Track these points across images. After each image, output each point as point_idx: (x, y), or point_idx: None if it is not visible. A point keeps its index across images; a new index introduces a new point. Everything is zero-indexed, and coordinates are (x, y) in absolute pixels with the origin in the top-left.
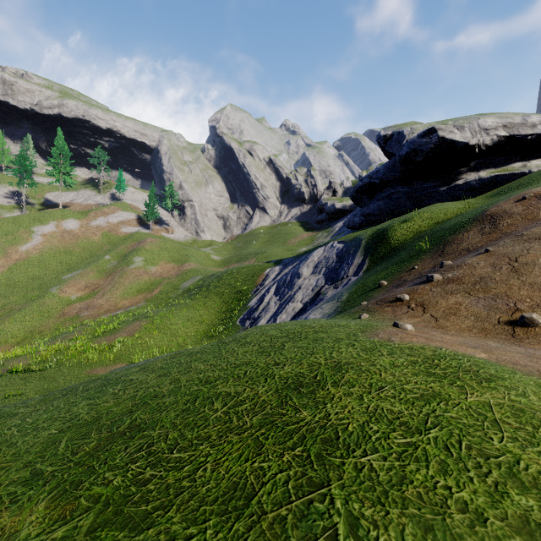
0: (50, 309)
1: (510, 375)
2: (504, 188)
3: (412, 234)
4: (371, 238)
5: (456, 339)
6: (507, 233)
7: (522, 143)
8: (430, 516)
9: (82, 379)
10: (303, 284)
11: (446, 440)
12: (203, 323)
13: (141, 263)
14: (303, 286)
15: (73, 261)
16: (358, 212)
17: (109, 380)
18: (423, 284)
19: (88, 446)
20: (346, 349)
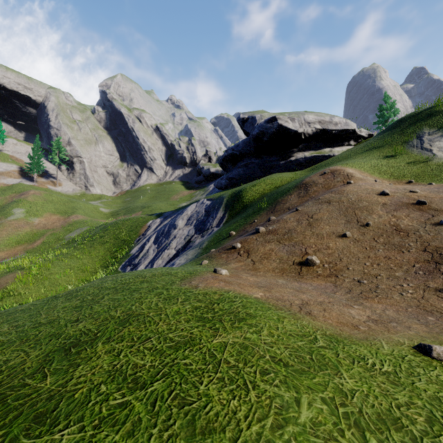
0: None
1: (263, 312)
2: (318, 165)
3: (258, 195)
4: (230, 197)
5: (255, 280)
6: (312, 197)
7: (330, 135)
8: None
9: None
10: (178, 234)
11: (161, 392)
12: (86, 271)
13: (22, 214)
14: (178, 236)
15: None
16: (225, 176)
17: None
18: (253, 235)
19: None
20: (150, 299)
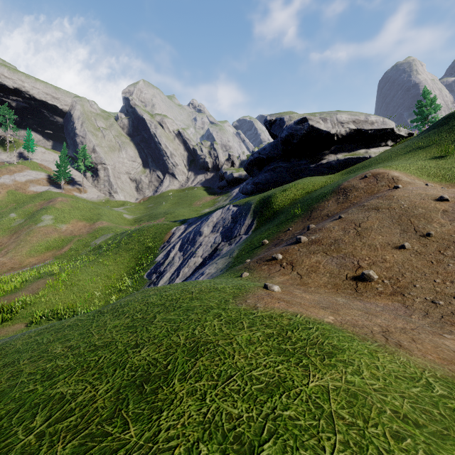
0: None
1: (349, 344)
2: (353, 168)
3: (289, 201)
4: (259, 203)
5: (313, 298)
6: (354, 203)
7: (365, 135)
8: None
9: None
10: (204, 241)
11: None
12: (112, 278)
13: (50, 221)
14: (204, 243)
15: None
16: (250, 181)
17: None
18: (294, 245)
19: None
20: (211, 322)
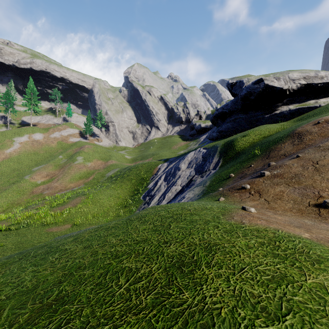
0: (24, 189)
1: None
2: (304, 116)
3: (248, 144)
4: (223, 146)
5: (284, 219)
6: (309, 145)
7: (315, 88)
8: None
9: (43, 234)
10: (182, 174)
11: (300, 328)
12: (119, 198)
13: (81, 160)
14: (182, 176)
15: (39, 159)
16: (215, 130)
17: (51, 248)
18: (258, 178)
19: (22, 317)
20: (213, 231)
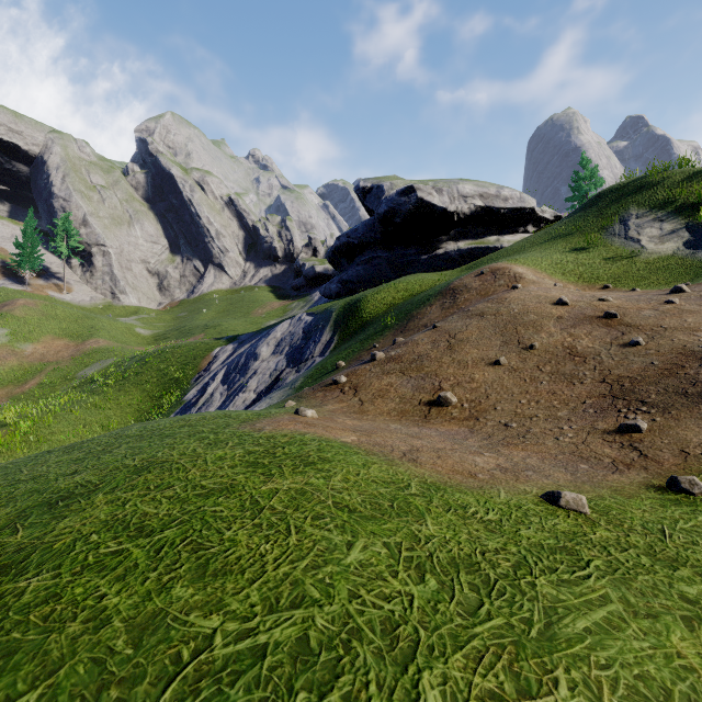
0: None
1: (346, 457)
2: (477, 262)
3: (385, 307)
4: (343, 310)
5: (356, 424)
6: (461, 309)
7: (497, 216)
8: (34, 638)
9: None
10: (260, 368)
11: (173, 540)
12: (111, 428)
13: (4, 338)
14: (260, 371)
15: None
16: (336, 278)
17: None
18: (366, 364)
19: None
20: (188, 445)
